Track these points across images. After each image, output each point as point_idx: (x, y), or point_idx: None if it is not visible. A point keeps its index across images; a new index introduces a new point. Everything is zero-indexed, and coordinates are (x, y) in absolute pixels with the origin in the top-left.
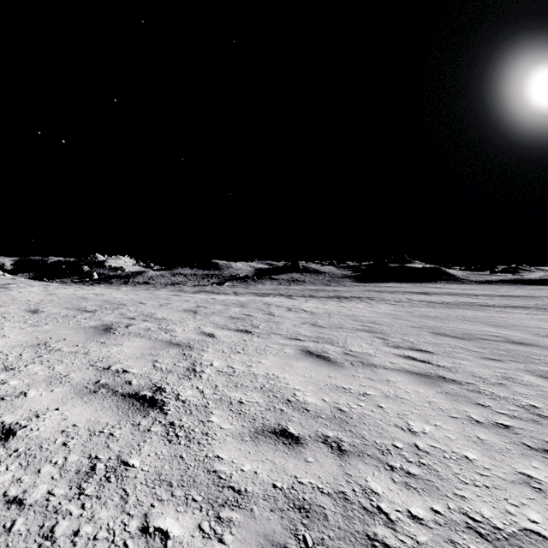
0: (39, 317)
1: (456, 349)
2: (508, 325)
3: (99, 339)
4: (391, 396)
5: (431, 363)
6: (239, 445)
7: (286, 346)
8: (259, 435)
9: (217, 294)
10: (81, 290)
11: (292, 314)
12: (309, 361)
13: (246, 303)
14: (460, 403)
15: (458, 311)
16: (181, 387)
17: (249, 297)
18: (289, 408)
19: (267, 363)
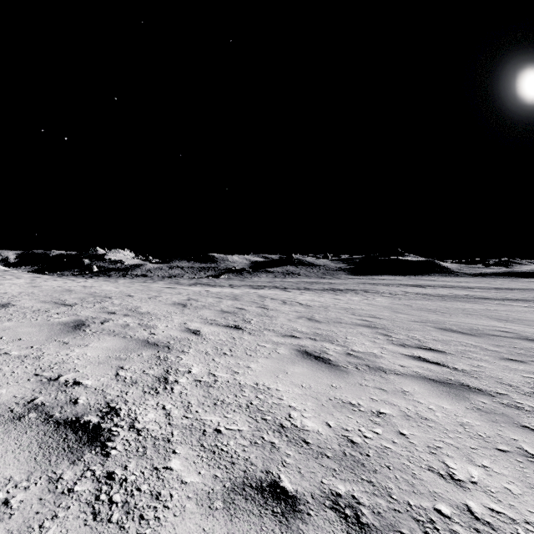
0: (6, 311)
1: (469, 348)
2: (513, 319)
3: (63, 338)
4: (413, 416)
5: (447, 366)
6: (203, 520)
7: (280, 345)
8: (237, 495)
9: (213, 287)
10: (71, 282)
11: (287, 307)
12: (307, 365)
13: (240, 296)
14: (501, 426)
15: (456, 304)
16: (142, 407)
17: (244, 289)
18: (283, 441)
19: (257, 368)
